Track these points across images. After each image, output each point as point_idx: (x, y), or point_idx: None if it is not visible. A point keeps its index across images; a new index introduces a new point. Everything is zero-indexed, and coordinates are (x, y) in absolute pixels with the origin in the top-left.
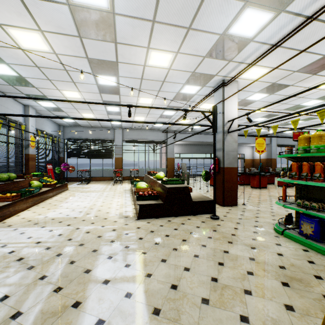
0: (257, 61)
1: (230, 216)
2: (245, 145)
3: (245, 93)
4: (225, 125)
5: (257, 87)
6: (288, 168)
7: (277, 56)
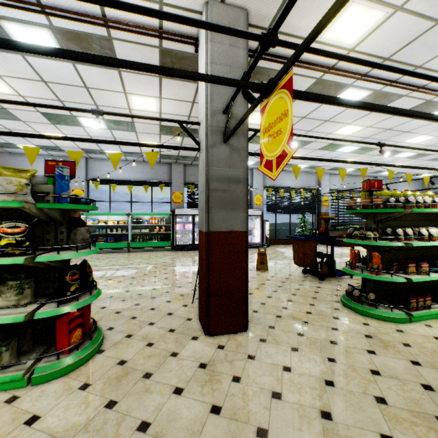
0: None
1: None
2: None
3: None
4: None
5: None
6: None
7: None
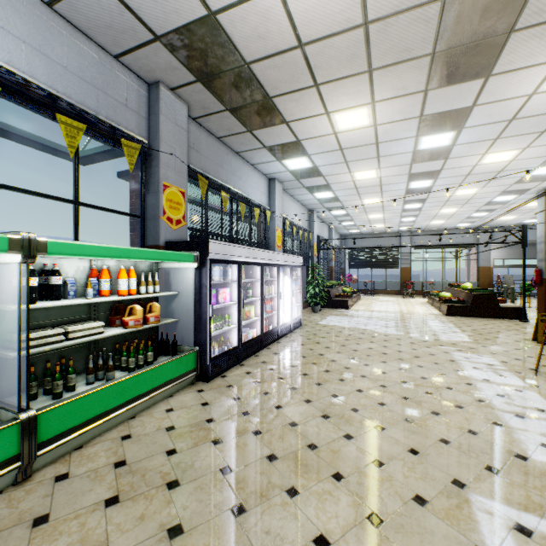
0: None
1: None
2: None
3: None
4: None
5: None
6: None
7: None
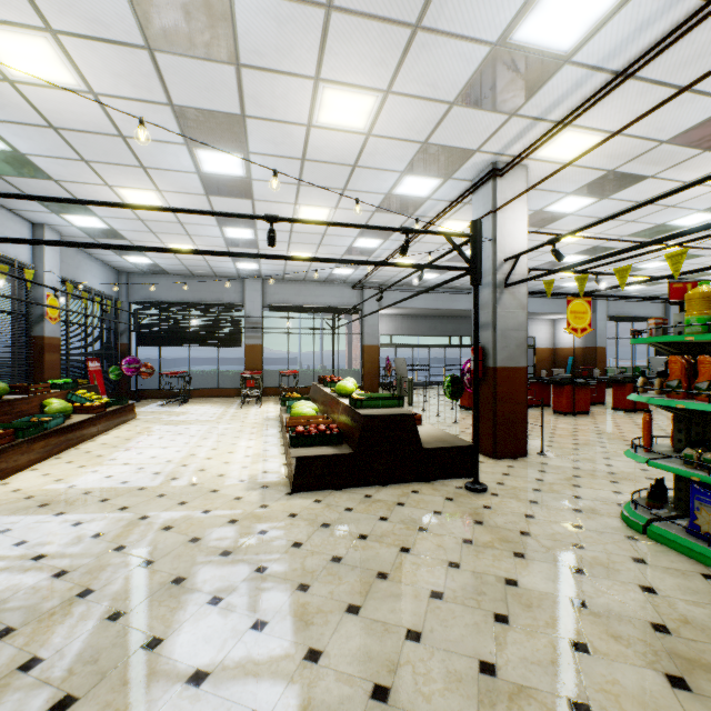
0: (579, 113)
1: (512, 484)
2: (537, 318)
3: (542, 195)
4: (498, 268)
5: (571, 180)
6: (632, 369)
7: (624, 103)
